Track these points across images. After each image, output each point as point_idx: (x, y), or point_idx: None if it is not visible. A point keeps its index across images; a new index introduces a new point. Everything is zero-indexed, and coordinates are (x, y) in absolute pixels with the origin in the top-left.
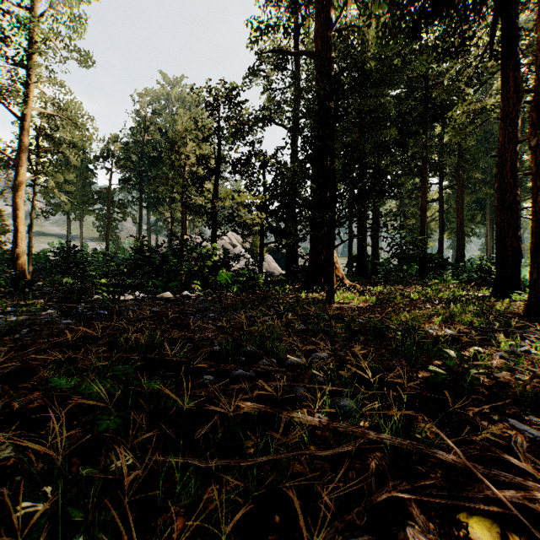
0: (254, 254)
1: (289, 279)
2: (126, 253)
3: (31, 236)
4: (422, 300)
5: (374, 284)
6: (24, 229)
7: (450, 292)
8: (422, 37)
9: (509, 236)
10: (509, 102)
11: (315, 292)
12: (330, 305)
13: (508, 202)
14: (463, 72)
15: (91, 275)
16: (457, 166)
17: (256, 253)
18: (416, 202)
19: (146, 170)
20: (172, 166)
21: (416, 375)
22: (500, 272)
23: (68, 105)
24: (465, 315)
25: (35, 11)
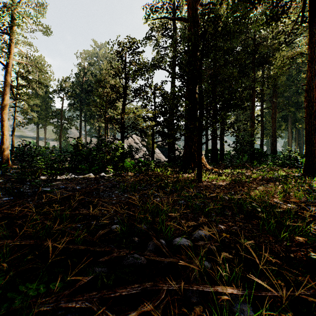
0: (148, 148)
1: (170, 164)
2: (72, 148)
3: (13, 138)
4: (259, 179)
5: (224, 168)
6: (8, 133)
7: (275, 173)
8: (256, 9)
9: (314, 137)
10: (314, 49)
11: (188, 173)
12: (199, 183)
13: (313, 114)
14: (283, 31)
15: (38, 162)
16: (272, 95)
17: (149, 148)
18: (245, 118)
19: (84, 98)
20: (98, 95)
21: (288, 254)
22: (308, 160)
23: (36, 58)
24: (299, 193)
25: (15, 0)
